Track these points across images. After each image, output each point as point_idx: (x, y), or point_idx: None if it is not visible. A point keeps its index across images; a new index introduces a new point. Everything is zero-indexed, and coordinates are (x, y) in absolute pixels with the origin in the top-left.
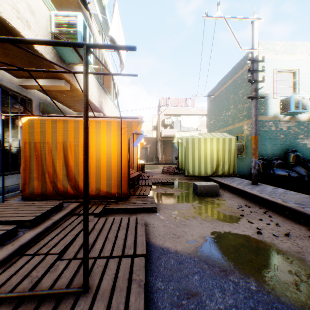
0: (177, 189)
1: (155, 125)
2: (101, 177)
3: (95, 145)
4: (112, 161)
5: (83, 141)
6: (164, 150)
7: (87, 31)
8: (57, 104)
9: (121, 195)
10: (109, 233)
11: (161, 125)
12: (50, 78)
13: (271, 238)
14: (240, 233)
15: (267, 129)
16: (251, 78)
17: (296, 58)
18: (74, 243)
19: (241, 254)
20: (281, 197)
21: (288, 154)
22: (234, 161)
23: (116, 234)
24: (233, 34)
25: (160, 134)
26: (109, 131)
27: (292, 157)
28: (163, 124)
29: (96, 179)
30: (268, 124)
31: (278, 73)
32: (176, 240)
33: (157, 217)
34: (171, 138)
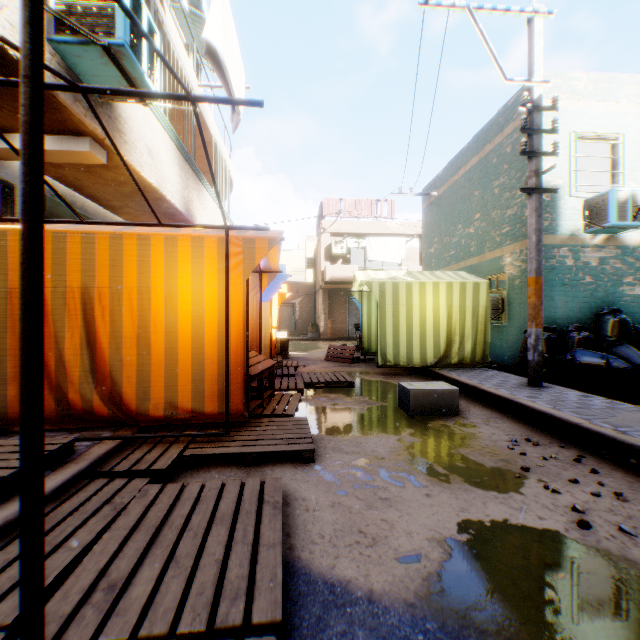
0: (362, 397)
1: (312, 258)
2: (180, 373)
3: (164, 296)
4: (206, 334)
5: (132, 285)
6: (331, 310)
7: (143, 14)
8: (83, 203)
9: (226, 419)
10: (182, 537)
11: (324, 256)
12: (54, 133)
13: (618, 539)
14: (532, 524)
15: (556, 264)
16: (528, 147)
17: (617, 110)
18: (70, 580)
19: (556, 602)
20: (609, 420)
21: (604, 319)
22: (484, 333)
23: (203, 541)
24: (487, 46)
25: (321, 276)
26: (198, 263)
27: (613, 325)
28: (328, 254)
29: (167, 380)
30: (558, 252)
31: (577, 144)
32: (368, 554)
33: (315, 476)
34: (346, 284)
